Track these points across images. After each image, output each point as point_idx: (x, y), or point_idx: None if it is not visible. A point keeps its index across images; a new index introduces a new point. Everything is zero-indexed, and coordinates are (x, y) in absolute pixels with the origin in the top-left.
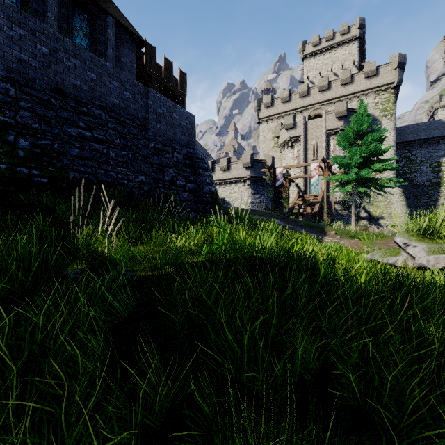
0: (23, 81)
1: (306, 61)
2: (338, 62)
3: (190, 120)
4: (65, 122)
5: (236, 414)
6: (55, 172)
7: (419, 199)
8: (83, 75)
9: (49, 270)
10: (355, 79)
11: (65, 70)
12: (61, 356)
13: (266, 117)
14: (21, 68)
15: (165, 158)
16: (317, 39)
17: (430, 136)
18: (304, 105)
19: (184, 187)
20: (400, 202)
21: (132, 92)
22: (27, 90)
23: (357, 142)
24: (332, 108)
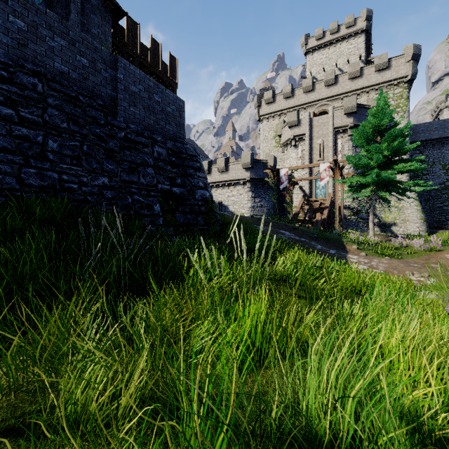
0: None
1: (309, 56)
2: (344, 57)
3: (178, 106)
4: None
5: None
6: None
7: (432, 203)
8: (2, 20)
9: None
10: (365, 73)
11: None
12: None
13: (267, 114)
14: None
15: (141, 154)
16: (321, 32)
17: (443, 136)
18: (308, 101)
19: (169, 192)
20: (414, 207)
21: (91, 58)
22: None
23: (375, 139)
24: (339, 105)
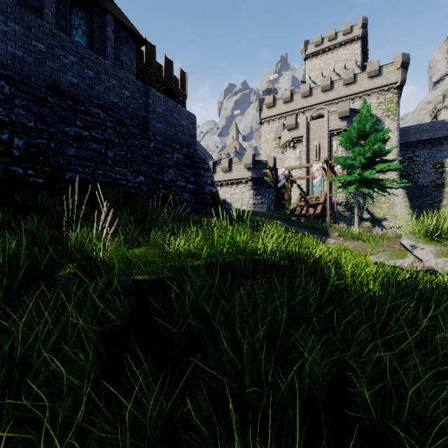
0: (19, 78)
1: (308, 61)
2: (341, 62)
3: (191, 120)
4: (61, 120)
5: (238, 436)
6: (52, 172)
7: (422, 200)
8: (81, 73)
9: (38, 275)
10: (358, 79)
11: (62, 67)
12: (46, 371)
13: (268, 117)
14: (16, 65)
15: (165, 159)
16: (319, 39)
17: (433, 137)
18: (306, 105)
19: (185, 188)
20: (403, 203)
21: (131, 90)
22: (22, 87)
23: (360, 142)
24: (335, 109)
